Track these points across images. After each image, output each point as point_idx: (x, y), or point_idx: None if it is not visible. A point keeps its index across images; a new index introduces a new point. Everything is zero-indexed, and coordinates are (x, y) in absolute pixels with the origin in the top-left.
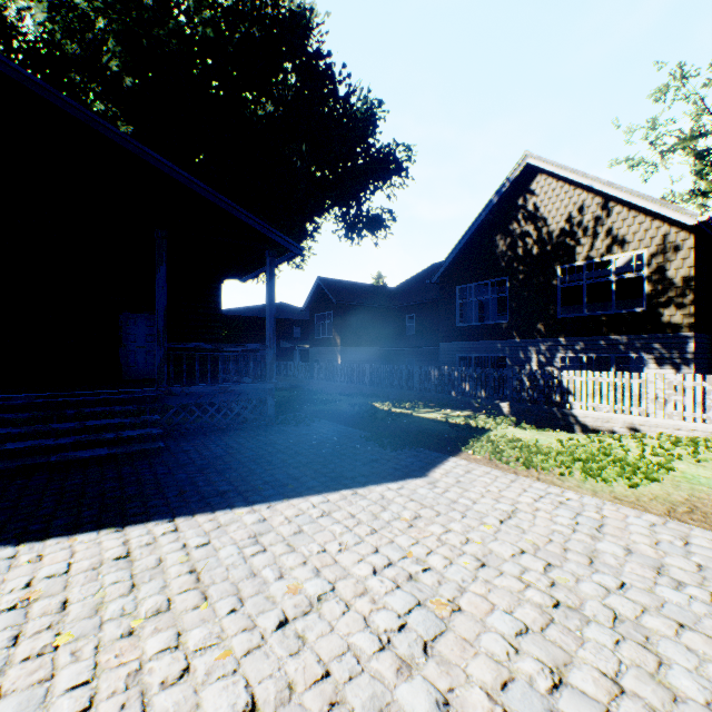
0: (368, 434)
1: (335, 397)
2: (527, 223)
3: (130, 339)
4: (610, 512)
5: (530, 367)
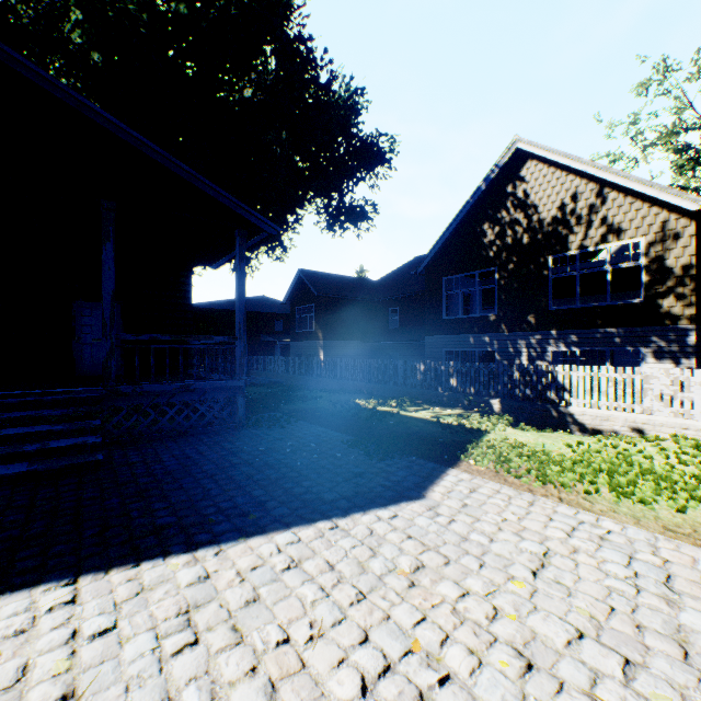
0: (351, 438)
1: (315, 394)
2: (517, 211)
3: (85, 331)
4: (670, 553)
5: (519, 362)
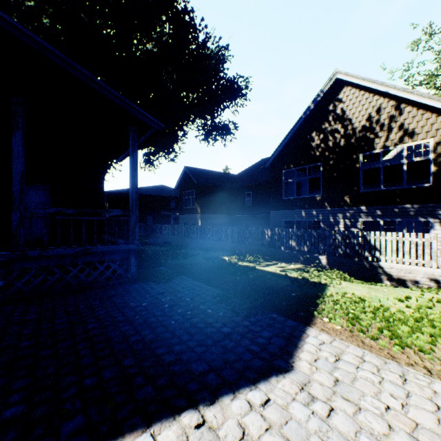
0: (220, 293)
1: (194, 251)
2: (336, 122)
3: None
4: None
5: (338, 228)
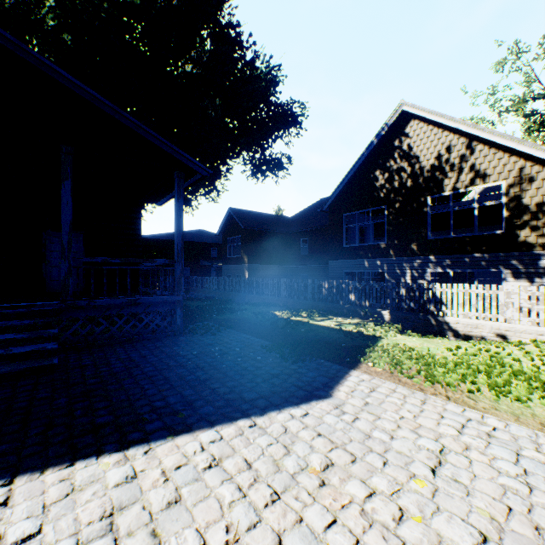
0: (270, 344)
1: (242, 306)
2: (402, 160)
3: (53, 256)
4: None
5: (404, 281)
